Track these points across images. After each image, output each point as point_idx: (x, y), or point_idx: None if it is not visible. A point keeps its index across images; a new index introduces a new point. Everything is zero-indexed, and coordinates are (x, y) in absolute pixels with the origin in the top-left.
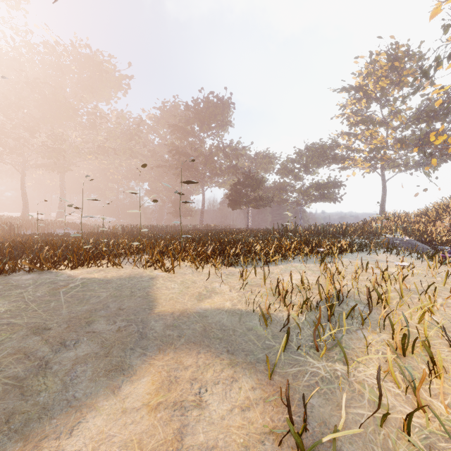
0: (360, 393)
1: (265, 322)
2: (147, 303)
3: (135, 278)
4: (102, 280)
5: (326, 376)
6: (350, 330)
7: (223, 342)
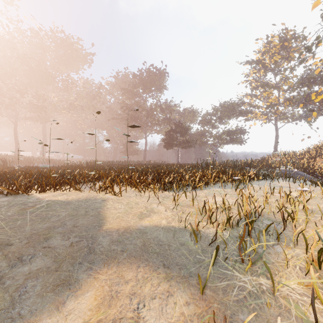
0: (287, 309)
1: (195, 238)
2: (98, 221)
3: (90, 200)
4: (63, 202)
5: (253, 291)
6: (268, 245)
7: (160, 256)
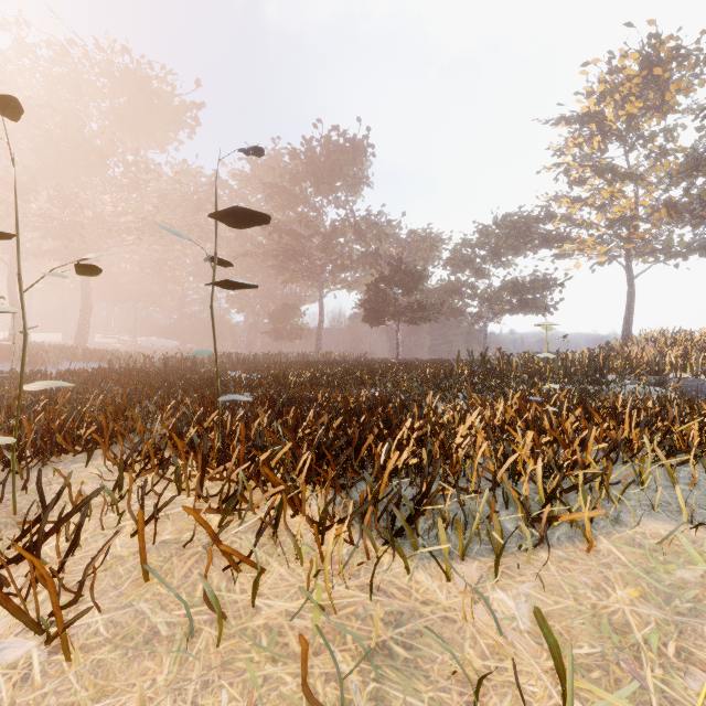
0: None
1: None
2: None
3: None
4: None
5: None
6: None
7: None
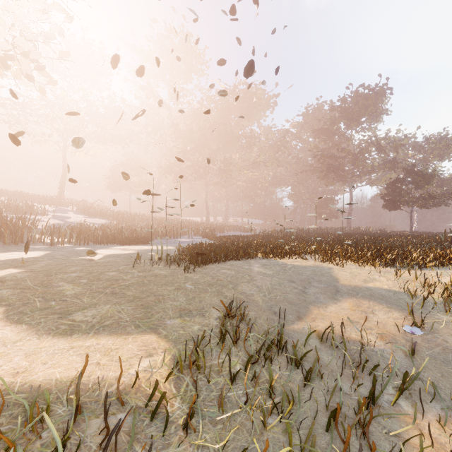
0: None
1: (411, 296)
2: (333, 280)
3: (319, 267)
4: (302, 266)
5: (446, 321)
6: None
7: (383, 301)
